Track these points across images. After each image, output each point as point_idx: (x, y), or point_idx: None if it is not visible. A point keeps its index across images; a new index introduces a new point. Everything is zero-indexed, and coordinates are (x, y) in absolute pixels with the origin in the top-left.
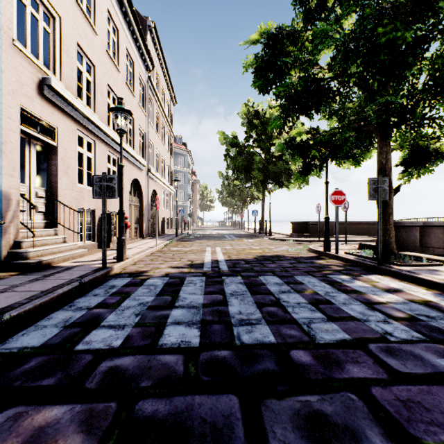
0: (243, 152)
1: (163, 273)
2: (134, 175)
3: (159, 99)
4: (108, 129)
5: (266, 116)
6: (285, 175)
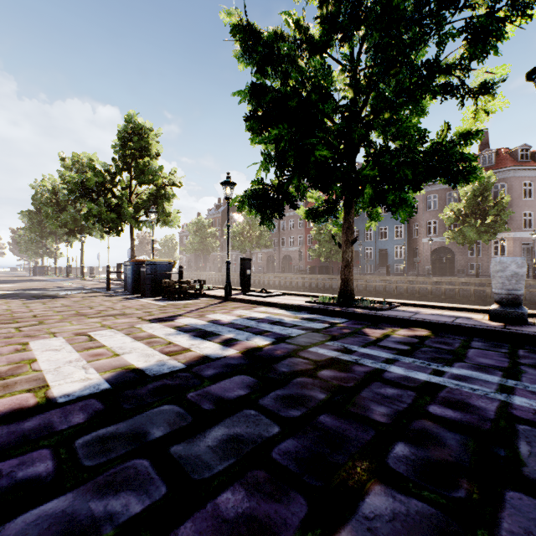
0: None
1: None
2: None
3: None
4: None
5: None
6: None
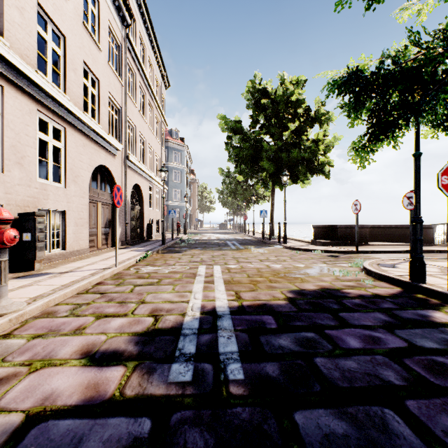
0: (249, 138)
1: (15, 418)
2: (101, 161)
3: (143, 70)
4: (32, 71)
5: (276, 96)
6: (302, 165)
